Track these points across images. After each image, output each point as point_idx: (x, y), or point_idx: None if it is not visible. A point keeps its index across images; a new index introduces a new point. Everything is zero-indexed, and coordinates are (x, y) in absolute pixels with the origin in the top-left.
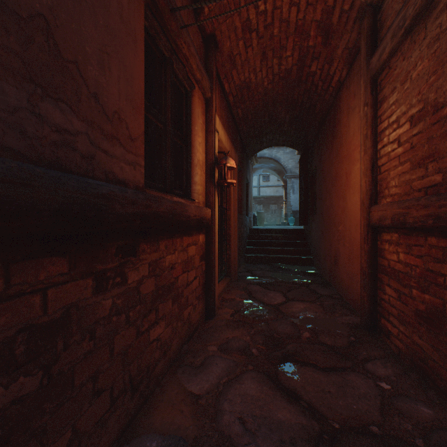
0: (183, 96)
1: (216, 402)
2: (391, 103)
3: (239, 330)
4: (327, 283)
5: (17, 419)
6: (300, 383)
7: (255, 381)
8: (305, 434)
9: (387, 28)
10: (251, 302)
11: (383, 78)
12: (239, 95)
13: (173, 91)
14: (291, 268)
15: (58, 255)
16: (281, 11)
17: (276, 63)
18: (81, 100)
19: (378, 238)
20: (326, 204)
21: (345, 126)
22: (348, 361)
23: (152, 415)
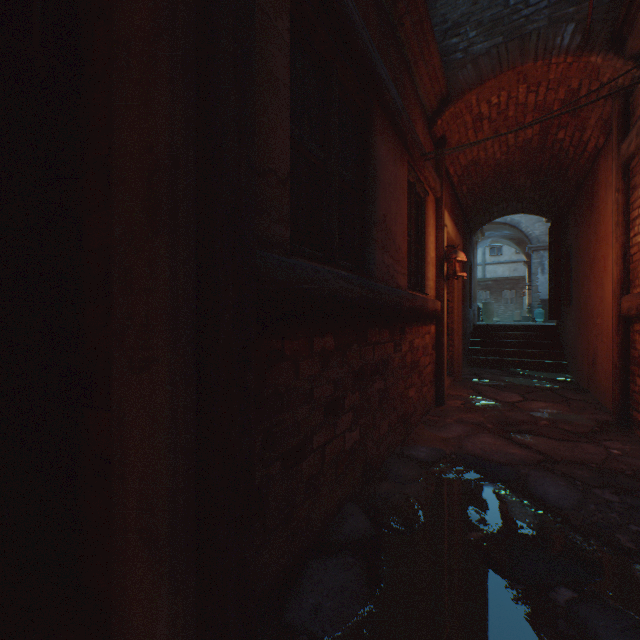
0: (418, 204)
1: (461, 441)
2: (639, 194)
3: (472, 413)
4: (583, 390)
5: (380, 397)
6: (531, 443)
7: (491, 437)
8: (531, 458)
9: (637, 117)
10: (481, 398)
11: (634, 166)
12: (465, 173)
13: (415, 208)
14: (534, 374)
15: (386, 328)
16: (516, 99)
17: (511, 137)
18: (390, 247)
19: (630, 329)
20: (583, 292)
21: (602, 201)
22: (583, 439)
23: (415, 442)
